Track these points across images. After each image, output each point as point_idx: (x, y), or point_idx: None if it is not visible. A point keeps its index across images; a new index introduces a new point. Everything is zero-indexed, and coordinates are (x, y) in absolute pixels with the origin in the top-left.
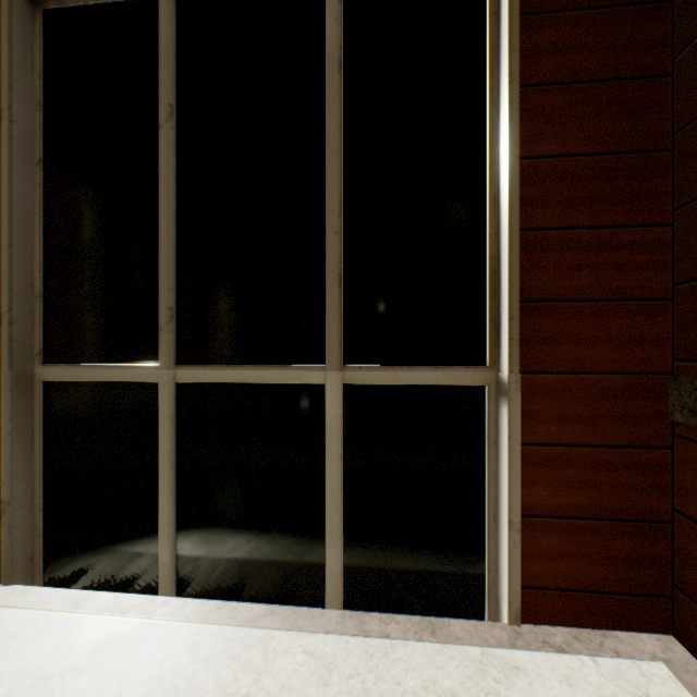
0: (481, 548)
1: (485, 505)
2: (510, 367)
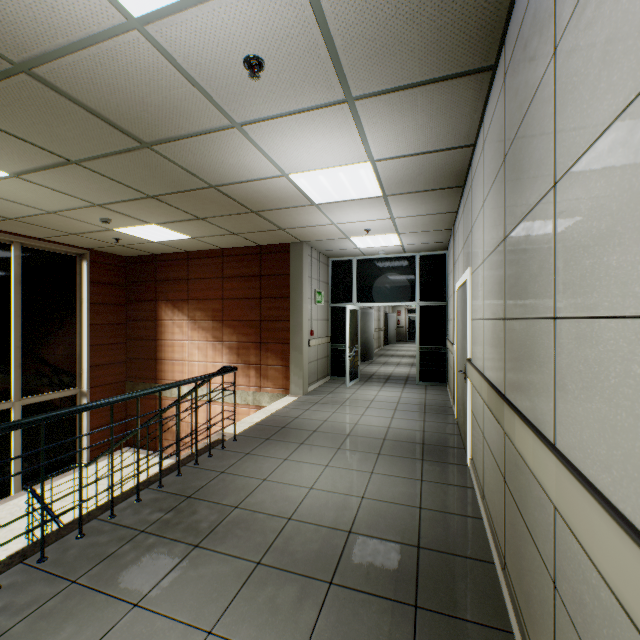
0: (76, 447)
1: (77, 433)
2: (88, 387)
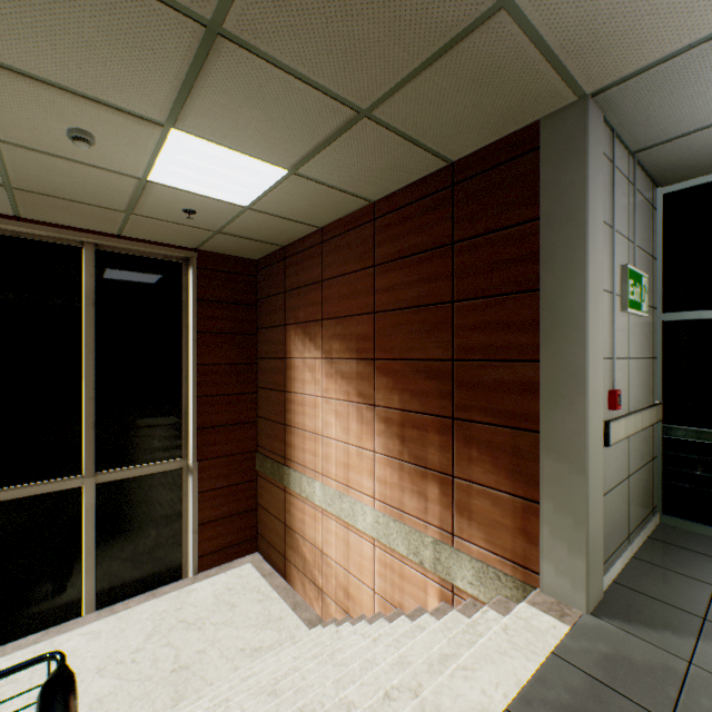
0: (180, 547)
1: (182, 526)
2: (193, 459)
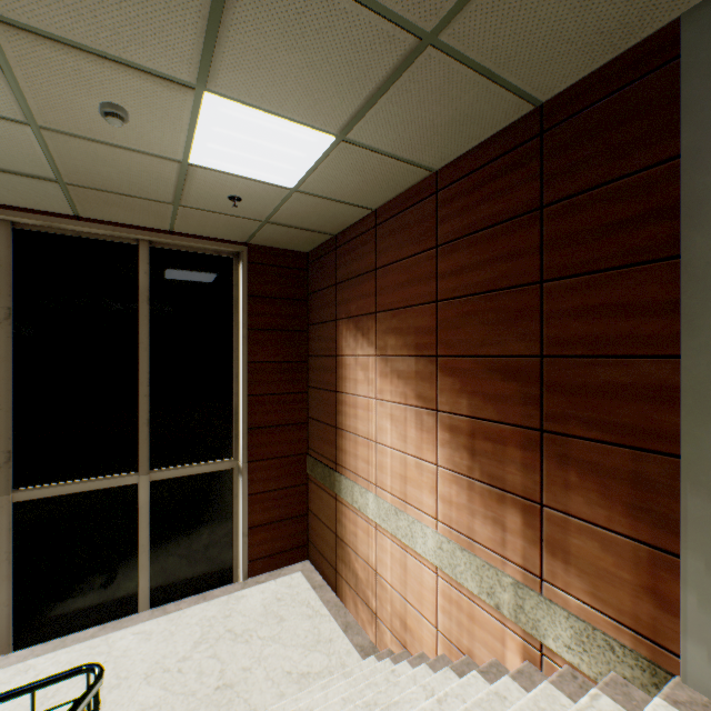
0: (231, 549)
1: (232, 528)
2: (243, 460)
